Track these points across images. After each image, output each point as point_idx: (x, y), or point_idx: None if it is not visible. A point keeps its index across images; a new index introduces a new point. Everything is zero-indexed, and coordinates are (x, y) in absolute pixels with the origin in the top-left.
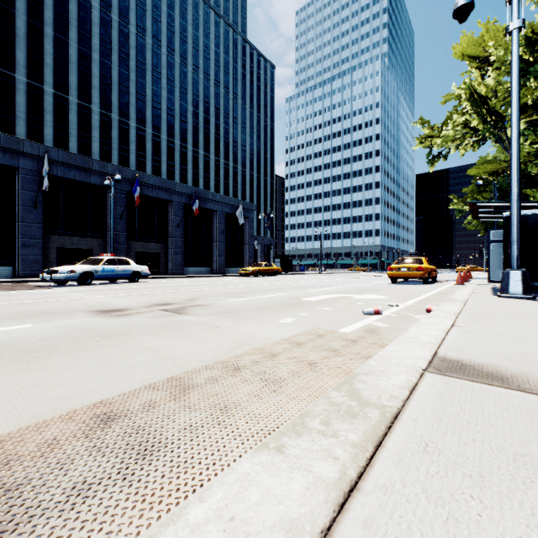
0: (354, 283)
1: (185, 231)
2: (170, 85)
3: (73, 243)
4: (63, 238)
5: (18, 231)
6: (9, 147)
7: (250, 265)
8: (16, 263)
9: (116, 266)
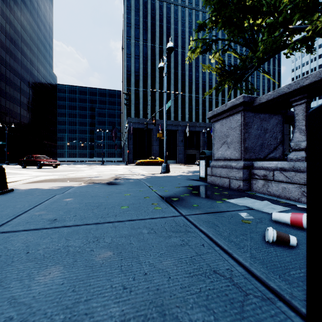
0: None
1: None
2: None
3: (190, 152)
4: (188, 150)
5: (178, 149)
6: (176, 124)
7: None
8: (177, 159)
9: None
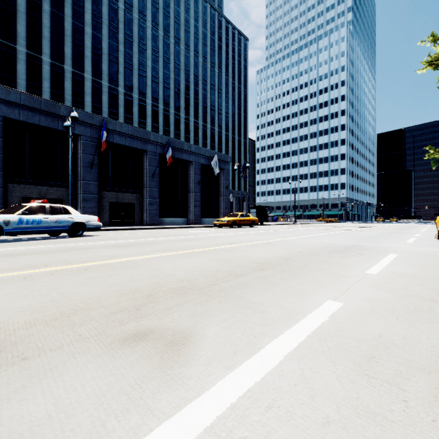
0: (384, 242)
1: (160, 182)
2: (154, 55)
3: (41, 192)
4: (29, 187)
5: None
6: None
7: (226, 215)
8: None
9: (45, 215)
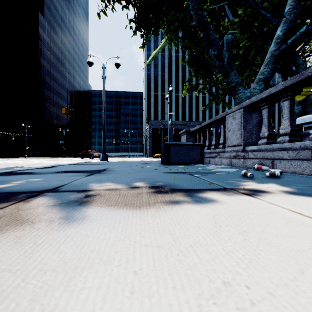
0: None
1: None
2: None
3: None
4: None
5: None
6: (188, 124)
7: None
8: None
9: None
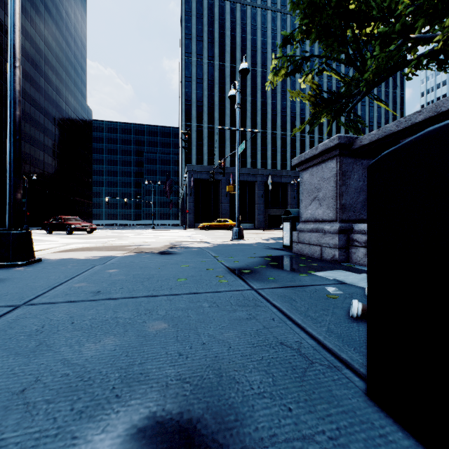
0: None
1: None
2: None
3: (274, 212)
4: (270, 210)
5: (256, 208)
6: (254, 173)
7: None
8: (255, 222)
9: None
